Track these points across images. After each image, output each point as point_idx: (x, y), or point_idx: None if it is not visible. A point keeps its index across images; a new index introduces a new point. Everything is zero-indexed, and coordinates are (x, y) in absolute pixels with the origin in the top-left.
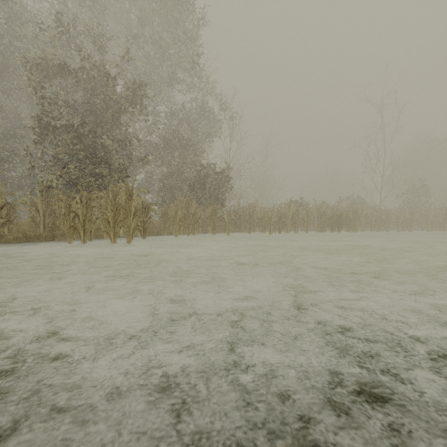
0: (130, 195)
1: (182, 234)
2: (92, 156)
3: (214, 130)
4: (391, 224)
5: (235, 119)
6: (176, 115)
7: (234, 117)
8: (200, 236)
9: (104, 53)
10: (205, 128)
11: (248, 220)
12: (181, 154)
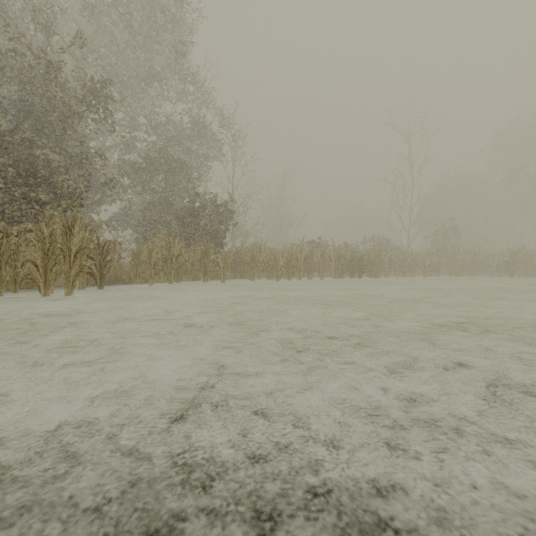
0: (70, 228)
1: (163, 281)
2: (25, 175)
3: (212, 152)
4: (418, 269)
5: (239, 138)
6: (161, 129)
7: (238, 136)
8: (186, 284)
9: (49, 35)
10: (203, 148)
11: (250, 264)
12: (167, 179)
